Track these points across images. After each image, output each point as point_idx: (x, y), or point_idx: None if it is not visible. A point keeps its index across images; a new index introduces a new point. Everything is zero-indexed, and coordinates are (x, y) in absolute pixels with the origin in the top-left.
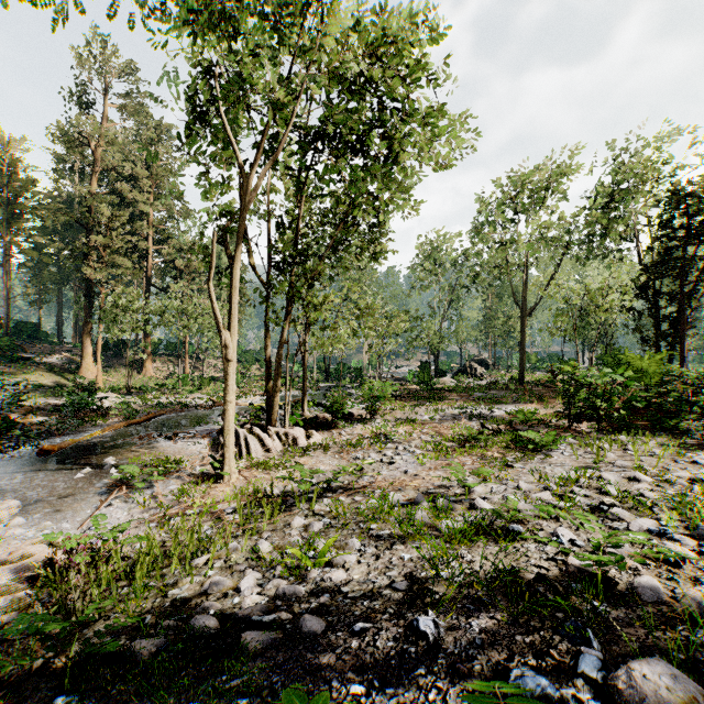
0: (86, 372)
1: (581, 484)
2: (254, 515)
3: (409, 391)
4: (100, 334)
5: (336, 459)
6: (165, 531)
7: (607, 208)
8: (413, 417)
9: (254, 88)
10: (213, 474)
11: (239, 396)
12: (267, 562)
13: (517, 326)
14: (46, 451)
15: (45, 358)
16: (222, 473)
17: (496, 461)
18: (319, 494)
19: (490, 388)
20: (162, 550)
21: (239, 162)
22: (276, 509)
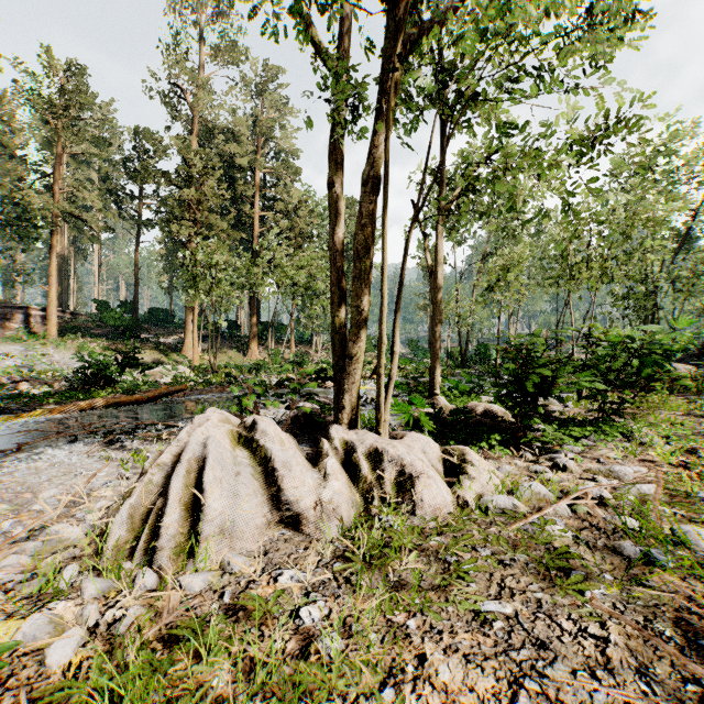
0: (188, 351)
1: None
2: None
3: None
4: (196, 307)
5: None
6: None
7: None
8: None
9: None
10: None
11: None
12: None
13: None
14: None
15: (162, 338)
16: None
17: None
18: None
19: None
20: None
21: None
22: None
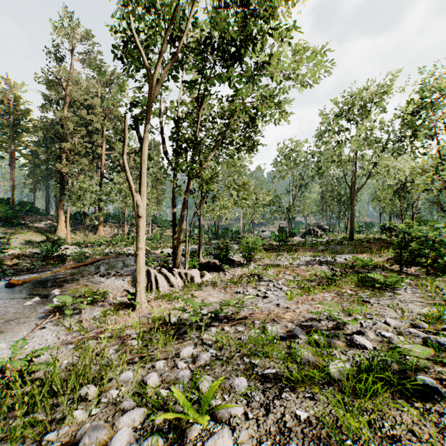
0: (60, 233)
1: (445, 321)
2: (152, 341)
3: (272, 245)
4: (69, 208)
5: (222, 293)
6: (75, 355)
7: (415, 116)
8: (277, 263)
9: (162, 20)
10: (129, 303)
11: (157, 248)
12: (151, 401)
13: (345, 202)
14: (12, 284)
15: (36, 224)
16: (134, 303)
17: (354, 297)
18: (208, 323)
19: (329, 244)
20: (62, 378)
21: (148, 65)
22: (169, 339)
